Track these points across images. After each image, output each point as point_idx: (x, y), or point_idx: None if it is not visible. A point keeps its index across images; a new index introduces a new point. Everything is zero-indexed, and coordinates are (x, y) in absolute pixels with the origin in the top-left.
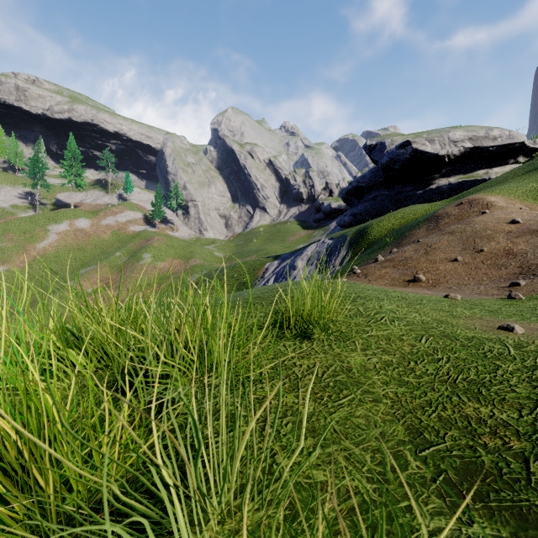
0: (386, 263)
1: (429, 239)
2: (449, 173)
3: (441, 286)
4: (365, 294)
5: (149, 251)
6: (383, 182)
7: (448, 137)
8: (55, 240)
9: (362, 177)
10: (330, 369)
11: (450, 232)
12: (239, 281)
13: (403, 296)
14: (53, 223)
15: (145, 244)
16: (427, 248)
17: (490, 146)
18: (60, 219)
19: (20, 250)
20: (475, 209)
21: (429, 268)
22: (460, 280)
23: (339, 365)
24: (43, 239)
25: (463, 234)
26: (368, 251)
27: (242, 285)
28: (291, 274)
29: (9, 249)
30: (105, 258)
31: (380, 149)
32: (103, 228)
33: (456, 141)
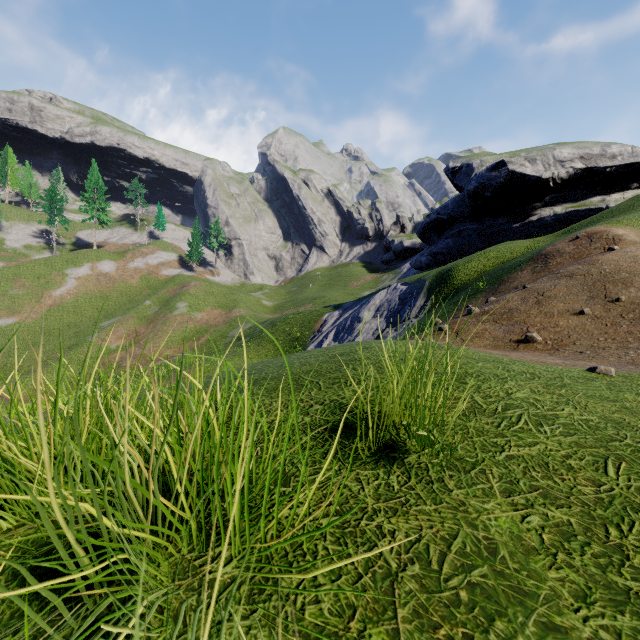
0: (483, 316)
1: (540, 285)
2: (554, 201)
3: (567, 349)
4: (475, 369)
5: (184, 300)
6: (470, 214)
7: (553, 156)
8: (75, 287)
9: (443, 208)
10: (453, 547)
11: (569, 275)
12: (291, 335)
13: (531, 370)
14: (72, 266)
15: (179, 290)
16: (538, 296)
17: (607, 167)
18: (80, 262)
19: (33, 298)
20: (597, 245)
21: (544, 324)
22: (593, 341)
23: (468, 534)
24: (60, 286)
25: (587, 277)
26: (454, 300)
27: (295, 341)
28: (355, 328)
29: (20, 297)
30: (132, 308)
31: (466, 172)
32: (131, 272)
33: (564, 161)
